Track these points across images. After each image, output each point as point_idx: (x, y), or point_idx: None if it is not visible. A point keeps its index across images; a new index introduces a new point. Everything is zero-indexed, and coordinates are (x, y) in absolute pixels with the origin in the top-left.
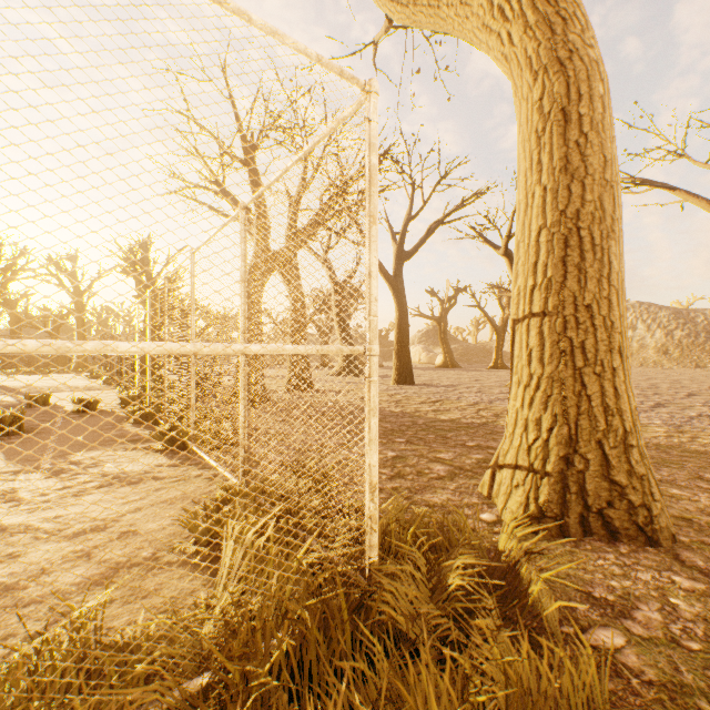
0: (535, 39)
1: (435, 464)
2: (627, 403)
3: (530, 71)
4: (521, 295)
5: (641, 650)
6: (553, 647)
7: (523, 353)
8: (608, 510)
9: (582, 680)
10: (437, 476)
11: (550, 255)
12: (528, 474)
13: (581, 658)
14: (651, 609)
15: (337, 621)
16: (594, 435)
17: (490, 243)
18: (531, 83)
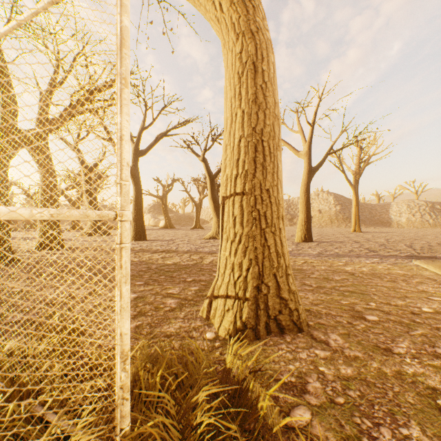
0: (237, 12)
1: (168, 299)
2: (286, 249)
3: (234, 32)
4: (229, 180)
5: (321, 418)
6: None
7: (230, 219)
8: (279, 316)
9: None
10: (170, 308)
11: (247, 155)
12: (235, 301)
13: None
14: (314, 380)
15: None
16: (272, 270)
17: (195, 152)
18: (235, 41)
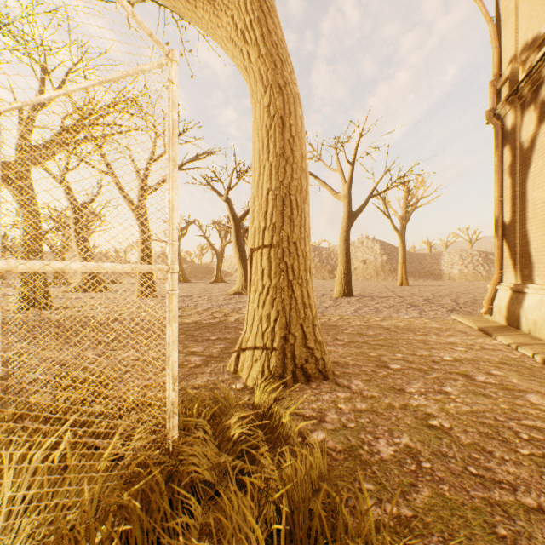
0: (265, 65)
1: (191, 356)
2: (313, 300)
3: (263, 85)
4: (257, 232)
5: (333, 436)
6: (302, 450)
7: (258, 271)
8: (306, 365)
9: (316, 463)
10: (196, 365)
11: (275, 208)
12: (263, 351)
13: (315, 450)
14: (332, 413)
15: (158, 495)
16: (299, 321)
17: (217, 191)
18: (263, 93)
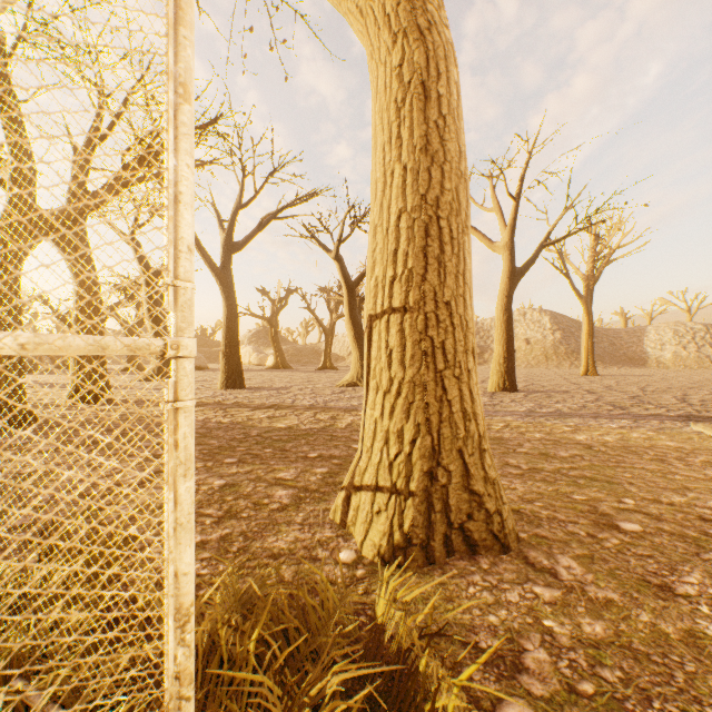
0: None
1: (276, 488)
2: (480, 406)
3: (390, 31)
4: (380, 287)
5: None
6: None
7: (382, 354)
8: (468, 523)
9: None
10: (280, 506)
11: (412, 243)
12: (391, 496)
13: None
14: (536, 646)
15: None
16: (455, 443)
17: (323, 245)
18: (391, 45)
